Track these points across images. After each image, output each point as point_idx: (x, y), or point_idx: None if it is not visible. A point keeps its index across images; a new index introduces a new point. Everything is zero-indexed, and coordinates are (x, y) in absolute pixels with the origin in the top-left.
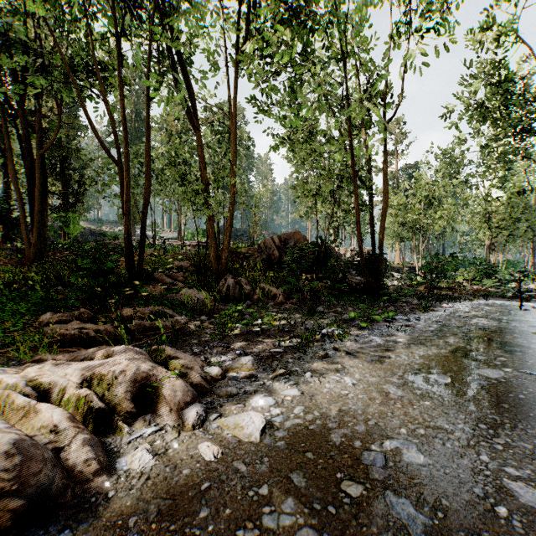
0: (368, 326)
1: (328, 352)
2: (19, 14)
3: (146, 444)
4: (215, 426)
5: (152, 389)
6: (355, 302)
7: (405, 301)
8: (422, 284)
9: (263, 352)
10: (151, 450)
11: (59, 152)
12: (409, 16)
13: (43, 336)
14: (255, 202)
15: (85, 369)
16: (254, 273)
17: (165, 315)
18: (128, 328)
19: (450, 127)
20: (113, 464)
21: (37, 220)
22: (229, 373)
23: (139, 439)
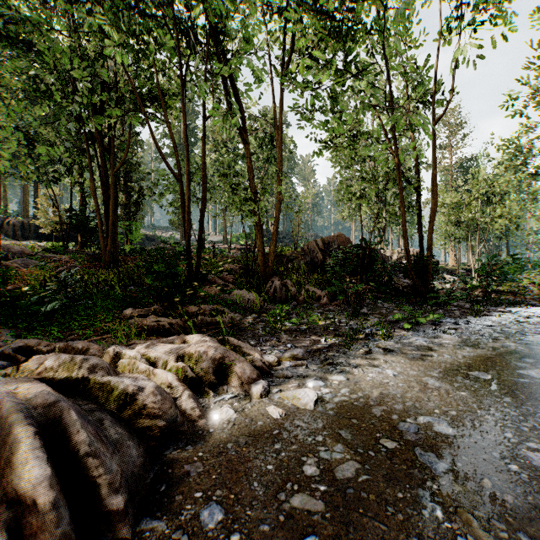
0: (412, 328)
1: (372, 349)
2: (103, 59)
3: (228, 404)
4: (277, 397)
5: (227, 367)
6: (401, 305)
7: (456, 305)
8: (477, 287)
9: (311, 346)
10: (232, 409)
11: (123, 167)
12: (461, 9)
13: (129, 326)
14: (299, 206)
15: (177, 349)
16: (298, 275)
17: (221, 312)
18: (194, 323)
19: (512, 116)
20: (208, 414)
21: (111, 229)
22: (283, 362)
23: (222, 401)
